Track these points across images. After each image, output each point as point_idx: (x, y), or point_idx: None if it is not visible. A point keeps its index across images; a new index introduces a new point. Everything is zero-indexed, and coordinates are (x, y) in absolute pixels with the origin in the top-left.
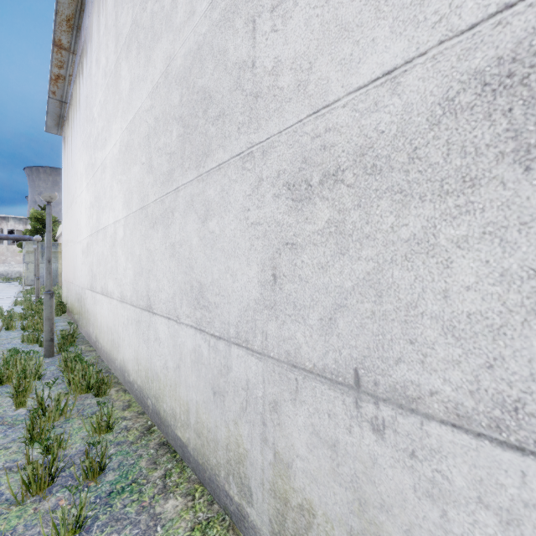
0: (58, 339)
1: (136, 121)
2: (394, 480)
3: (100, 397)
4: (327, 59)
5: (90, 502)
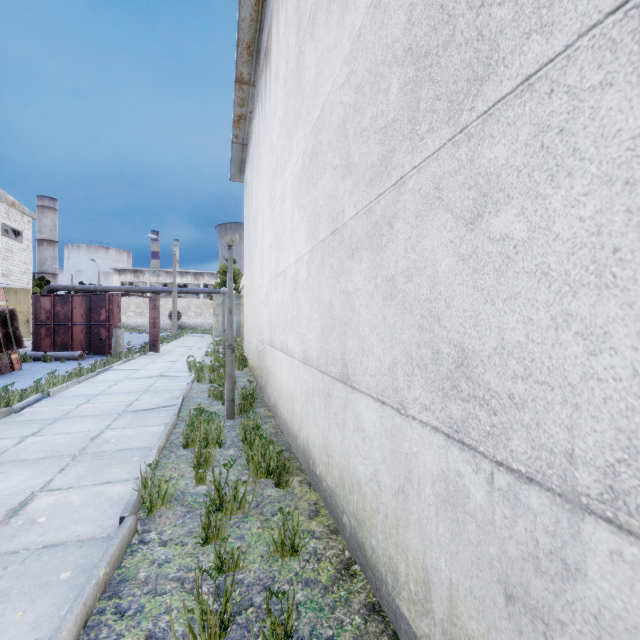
0: (239, 398)
1: (325, 111)
2: None
3: (281, 488)
4: None
5: None
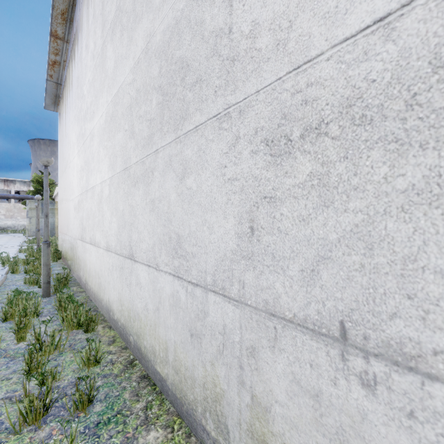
0: (54, 281)
1: (120, 93)
2: (388, 438)
3: (89, 333)
4: (308, 15)
5: (79, 433)
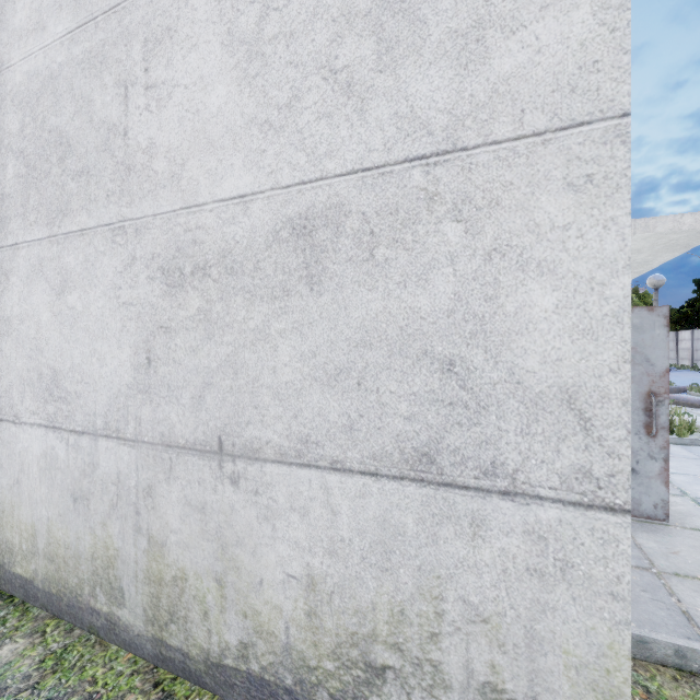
0: None
1: None
2: (246, 517)
3: None
4: (197, 164)
5: None
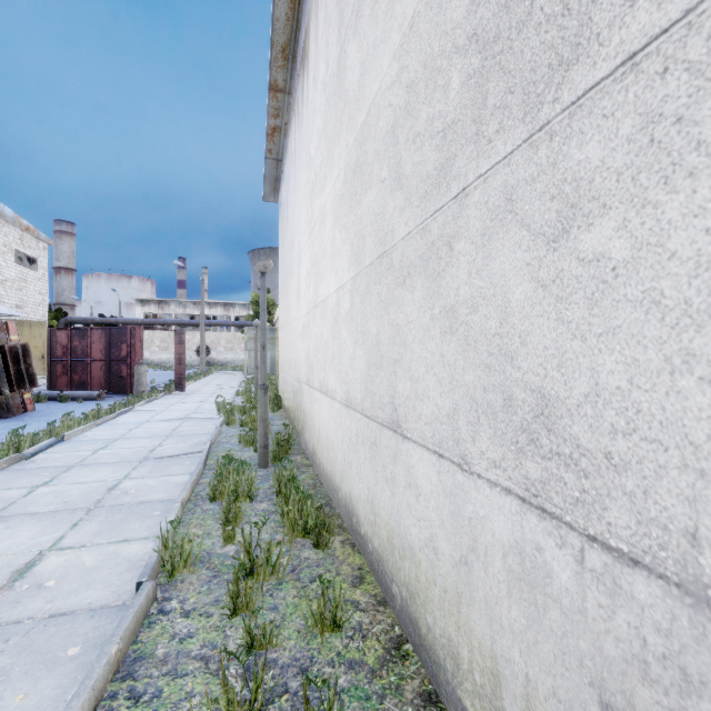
0: (273, 444)
1: (371, 117)
2: None
3: (321, 549)
4: None
5: None
